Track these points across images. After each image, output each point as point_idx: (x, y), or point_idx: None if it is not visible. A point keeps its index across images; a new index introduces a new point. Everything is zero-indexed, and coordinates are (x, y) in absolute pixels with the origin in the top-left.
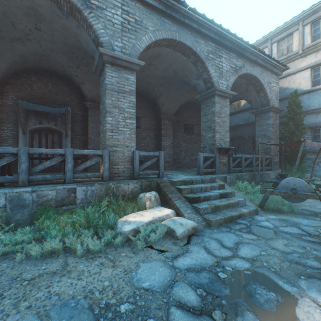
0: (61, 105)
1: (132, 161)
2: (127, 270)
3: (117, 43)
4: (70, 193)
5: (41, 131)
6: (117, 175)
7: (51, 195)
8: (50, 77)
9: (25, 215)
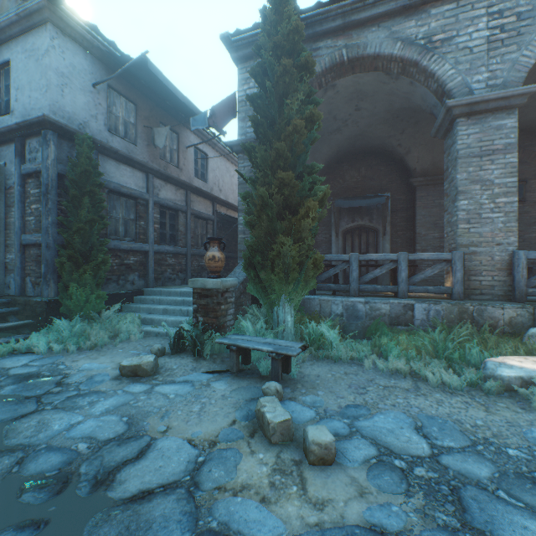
0: (377, 191)
1: (509, 269)
2: (510, 422)
3: (477, 77)
4: (406, 310)
5: (353, 231)
6: (476, 292)
7: (383, 310)
8: (363, 159)
9: (358, 328)
